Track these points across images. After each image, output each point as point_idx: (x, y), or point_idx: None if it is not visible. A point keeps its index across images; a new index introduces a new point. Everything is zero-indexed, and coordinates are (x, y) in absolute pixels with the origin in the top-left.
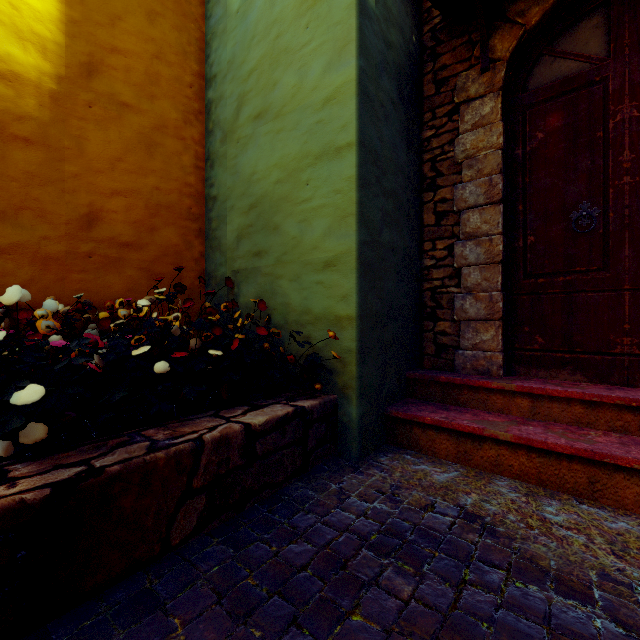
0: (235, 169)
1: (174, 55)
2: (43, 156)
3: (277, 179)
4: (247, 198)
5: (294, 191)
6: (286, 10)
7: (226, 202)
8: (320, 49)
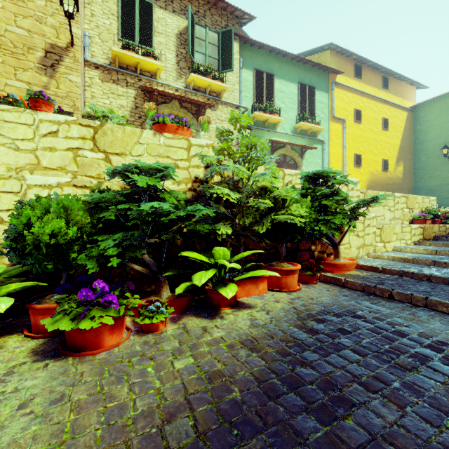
0: (423, 184)
1: (410, 167)
2: (401, 187)
3: (435, 186)
4: (426, 188)
5: (439, 188)
6: (437, 163)
7: (420, 189)
8: (445, 171)
